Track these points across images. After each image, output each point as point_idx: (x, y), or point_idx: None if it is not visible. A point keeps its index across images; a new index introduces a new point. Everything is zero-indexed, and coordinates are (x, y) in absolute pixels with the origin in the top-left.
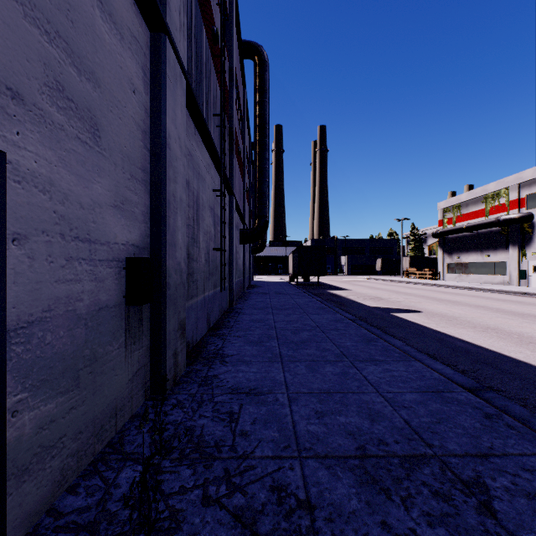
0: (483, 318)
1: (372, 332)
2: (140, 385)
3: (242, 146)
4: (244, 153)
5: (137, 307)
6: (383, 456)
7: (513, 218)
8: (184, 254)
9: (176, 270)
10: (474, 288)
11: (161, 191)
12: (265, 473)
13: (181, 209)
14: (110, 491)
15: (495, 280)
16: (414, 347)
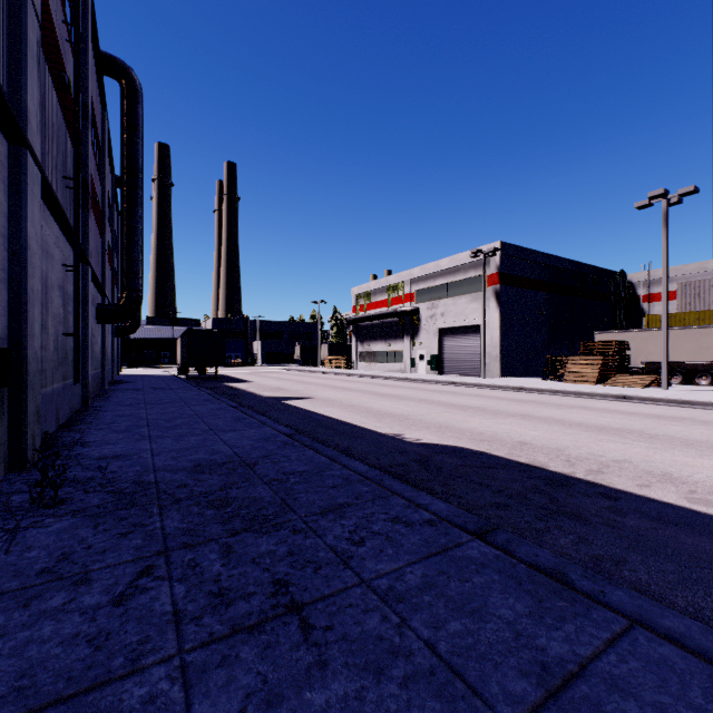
0: (355, 399)
1: (247, 413)
2: (2, 459)
3: (101, 190)
4: (103, 199)
5: (1, 390)
6: (210, 464)
7: (406, 310)
8: (40, 343)
9: (34, 358)
10: (374, 376)
11: (22, 288)
12: (129, 480)
13: (38, 301)
14: (8, 502)
15: (395, 368)
16: (281, 423)
